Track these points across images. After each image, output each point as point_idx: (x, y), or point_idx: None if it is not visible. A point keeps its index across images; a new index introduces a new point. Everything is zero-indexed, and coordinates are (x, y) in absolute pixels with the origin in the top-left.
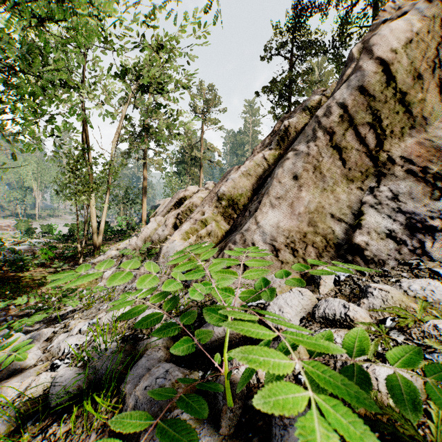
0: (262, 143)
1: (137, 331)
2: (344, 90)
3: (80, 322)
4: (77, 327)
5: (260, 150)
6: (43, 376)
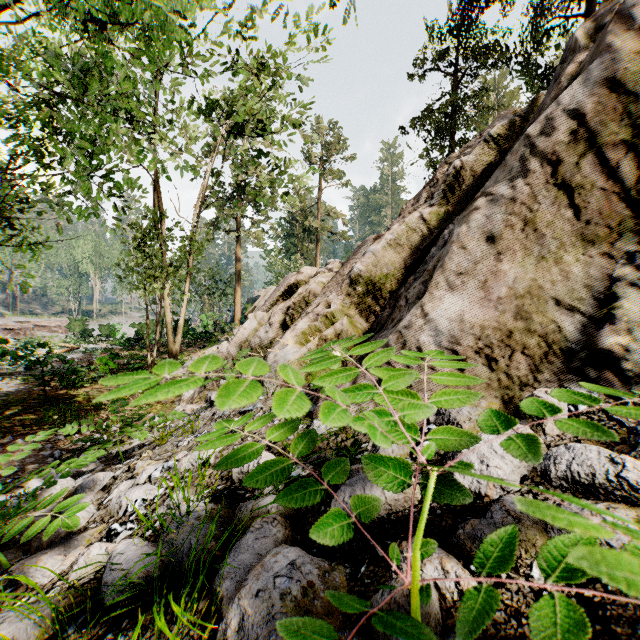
0: (415, 199)
1: (234, 485)
2: (578, 89)
3: (150, 464)
4: (146, 472)
5: (413, 209)
6: (96, 548)
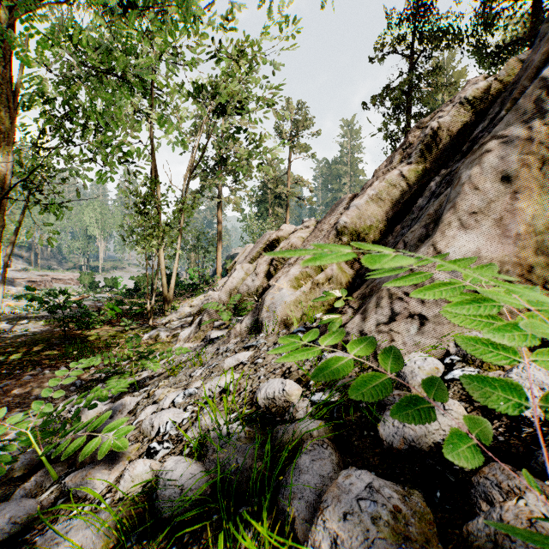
0: (388, 161)
1: (260, 409)
2: None
3: (169, 391)
4: (169, 398)
5: (387, 170)
6: (140, 464)
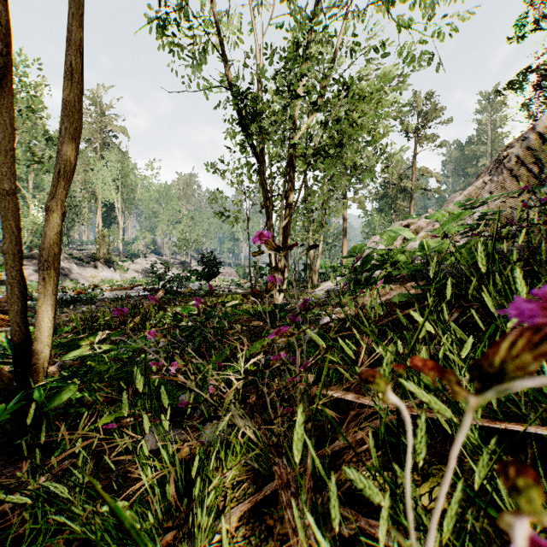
0: (486, 169)
1: None
2: (518, 149)
3: None
4: None
5: (484, 176)
6: None
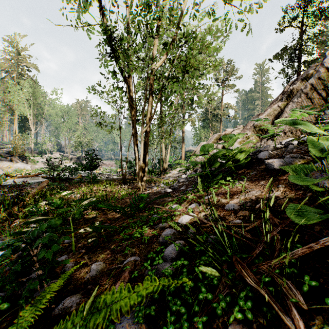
0: (276, 99)
1: None
2: (312, 79)
3: None
4: None
5: (275, 103)
6: None
